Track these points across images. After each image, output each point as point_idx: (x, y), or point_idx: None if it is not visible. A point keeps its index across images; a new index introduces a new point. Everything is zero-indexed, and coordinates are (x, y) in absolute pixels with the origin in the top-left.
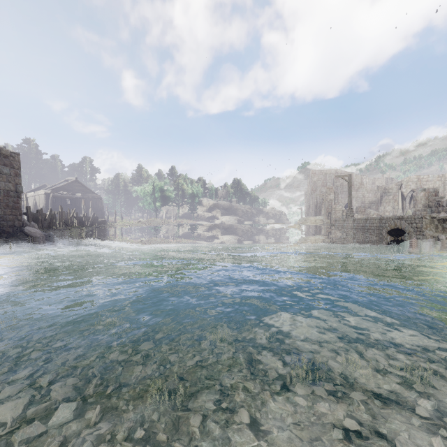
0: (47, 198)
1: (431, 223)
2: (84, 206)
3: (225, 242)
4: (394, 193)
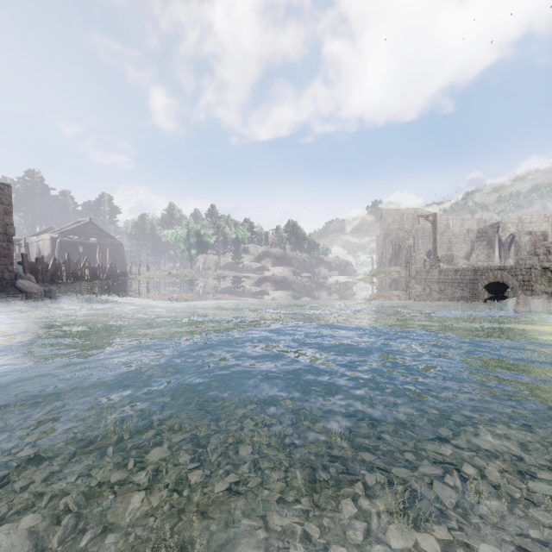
0: (54, 244)
1: (543, 274)
2: (99, 254)
3: (278, 299)
4: (489, 238)
